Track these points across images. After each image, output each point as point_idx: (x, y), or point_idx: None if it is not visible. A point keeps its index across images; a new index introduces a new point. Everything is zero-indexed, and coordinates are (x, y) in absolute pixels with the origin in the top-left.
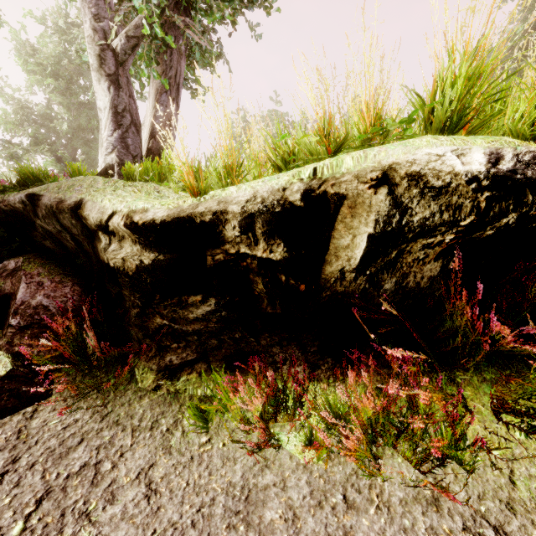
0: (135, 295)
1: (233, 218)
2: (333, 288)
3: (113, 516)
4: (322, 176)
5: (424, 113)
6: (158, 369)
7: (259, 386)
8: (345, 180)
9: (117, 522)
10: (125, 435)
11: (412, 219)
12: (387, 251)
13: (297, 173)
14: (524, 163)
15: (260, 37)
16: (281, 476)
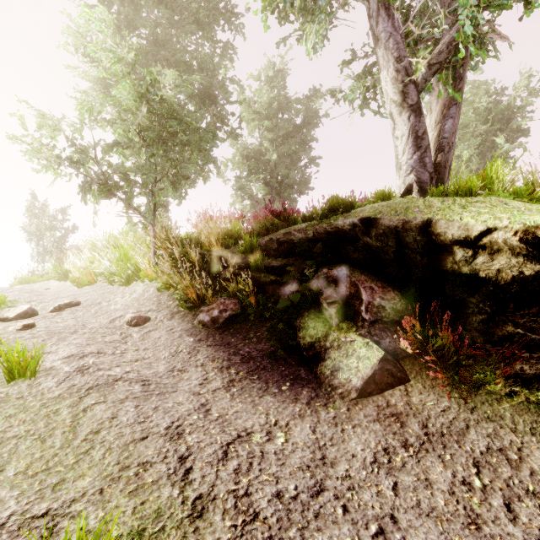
0: (484, 302)
1: None
2: None
3: None
4: None
5: None
6: (505, 375)
7: None
8: None
9: None
10: (506, 431)
11: None
12: None
13: None
14: None
15: None
16: None
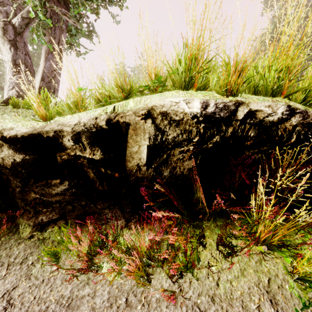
0: (16, 179)
1: (67, 134)
2: (136, 175)
3: None
4: (118, 111)
5: (171, 78)
6: (34, 225)
7: (90, 234)
8: (128, 114)
9: None
10: (2, 269)
11: (168, 137)
12: (160, 154)
13: (105, 109)
14: (219, 109)
15: (119, 22)
16: (94, 289)
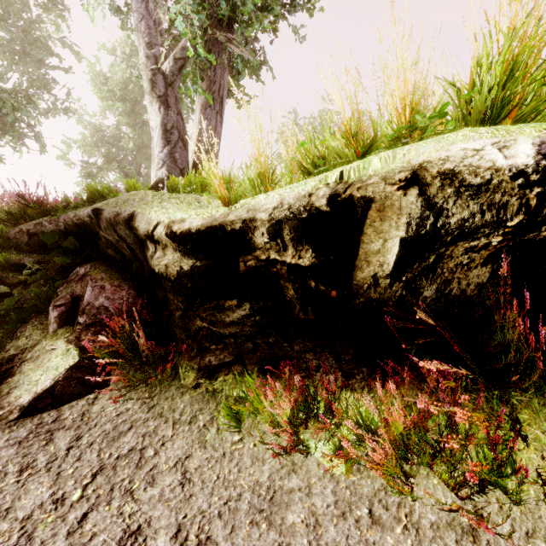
0: (178, 298)
1: (261, 225)
2: (367, 295)
3: (152, 497)
4: (349, 179)
5: (460, 105)
6: (199, 369)
7: (289, 391)
8: (371, 183)
9: (155, 502)
10: (167, 427)
11: (448, 221)
12: (423, 256)
13: (324, 178)
14: None
15: (304, 39)
16: (307, 482)
